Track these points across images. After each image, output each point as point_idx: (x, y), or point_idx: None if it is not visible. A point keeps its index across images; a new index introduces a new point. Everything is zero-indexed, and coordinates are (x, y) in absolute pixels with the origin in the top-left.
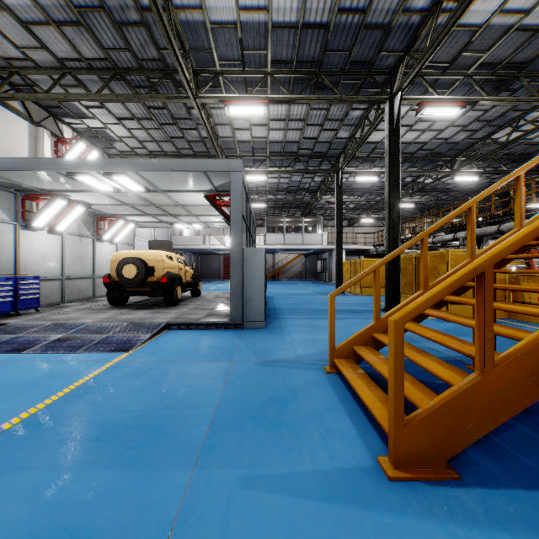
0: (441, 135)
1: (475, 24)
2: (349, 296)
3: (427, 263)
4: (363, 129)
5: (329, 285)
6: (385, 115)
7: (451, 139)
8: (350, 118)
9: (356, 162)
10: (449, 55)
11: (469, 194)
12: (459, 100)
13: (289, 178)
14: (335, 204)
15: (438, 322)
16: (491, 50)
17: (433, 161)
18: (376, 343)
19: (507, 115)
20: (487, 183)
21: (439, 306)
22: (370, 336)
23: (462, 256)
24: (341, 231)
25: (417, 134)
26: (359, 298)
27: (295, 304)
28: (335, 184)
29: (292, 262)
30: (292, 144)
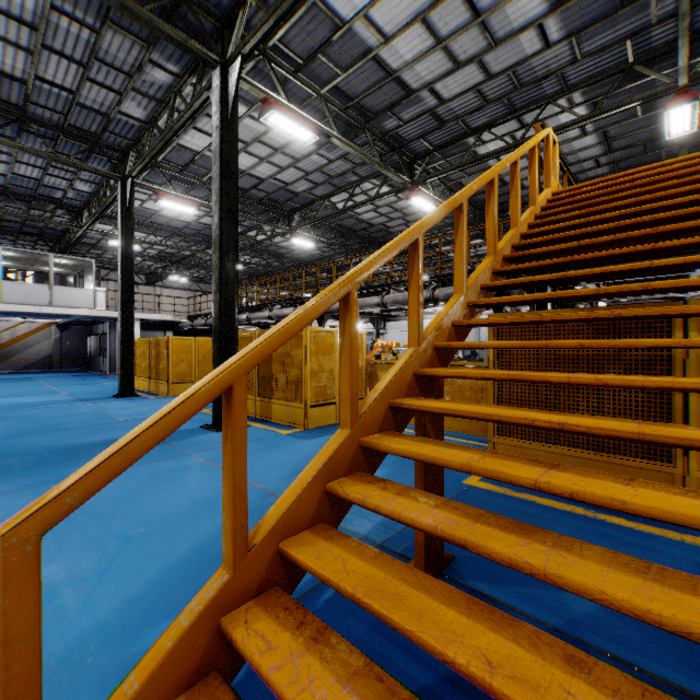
0: (282, 175)
1: (339, 15)
2: (147, 402)
3: (357, 356)
4: (173, 112)
5: (110, 378)
6: (213, 91)
7: (292, 186)
8: (148, 80)
9: (160, 176)
10: (304, 46)
11: (301, 264)
12: (312, 123)
13: (9, 163)
14: (119, 236)
15: (299, 439)
16: (348, 71)
17: (269, 211)
18: (233, 645)
19: (347, 177)
20: (318, 255)
21: (376, 462)
22: (213, 634)
23: (323, 337)
24: (131, 286)
25: (253, 161)
26: (165, 404)
27: (2, 439)
28: (119, 200)
29: (29, 338)
30: (8, 81)
